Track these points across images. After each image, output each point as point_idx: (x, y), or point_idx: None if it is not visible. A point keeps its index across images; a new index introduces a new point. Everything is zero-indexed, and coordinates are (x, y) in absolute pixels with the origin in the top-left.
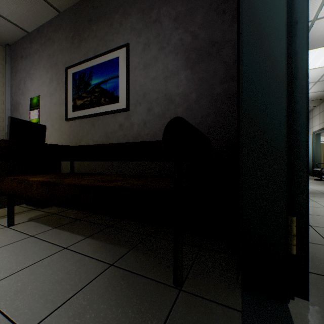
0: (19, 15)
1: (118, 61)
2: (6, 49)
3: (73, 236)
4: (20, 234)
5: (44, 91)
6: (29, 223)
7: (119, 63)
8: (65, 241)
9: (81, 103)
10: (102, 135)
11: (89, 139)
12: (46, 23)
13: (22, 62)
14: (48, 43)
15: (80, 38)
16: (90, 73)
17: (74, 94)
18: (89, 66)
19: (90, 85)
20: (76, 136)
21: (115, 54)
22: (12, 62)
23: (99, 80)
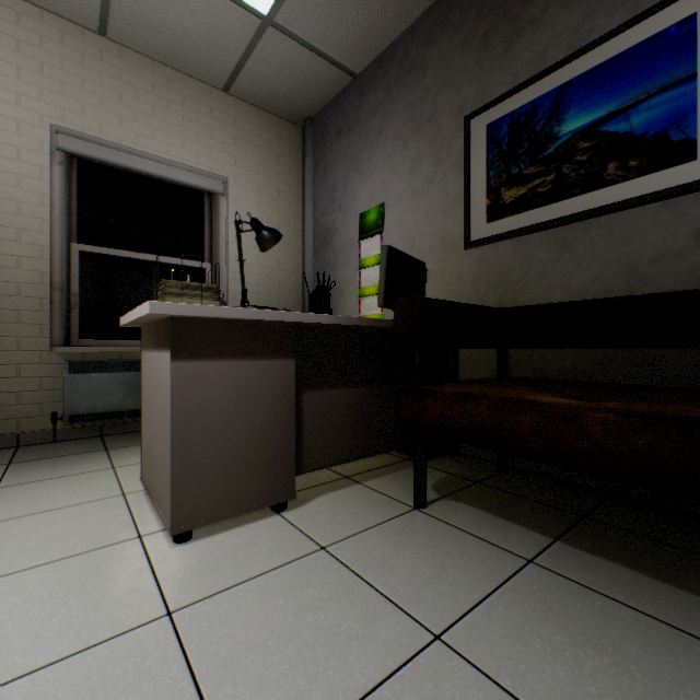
0: (353, 36)
1: (690, 27)
2: (305, 129)
3: (687, 599)
4: (484, 545)
5: (396, 190)
6: (451, 503)
7: (695, 32)
8: (690, 617)
9: (517, 195)
10: (604, 273)
11: (548, 289)
12: (401, 35)
13: (339, 143)
14: (406, 79)
15: (512, 25)
16: (556, 104)
17: (491, 177)
18: (552, 87)
19: (554, 139)
20: (499, 283)
21: (673, 12)
22: (316, 151)
23: (594, 115)
